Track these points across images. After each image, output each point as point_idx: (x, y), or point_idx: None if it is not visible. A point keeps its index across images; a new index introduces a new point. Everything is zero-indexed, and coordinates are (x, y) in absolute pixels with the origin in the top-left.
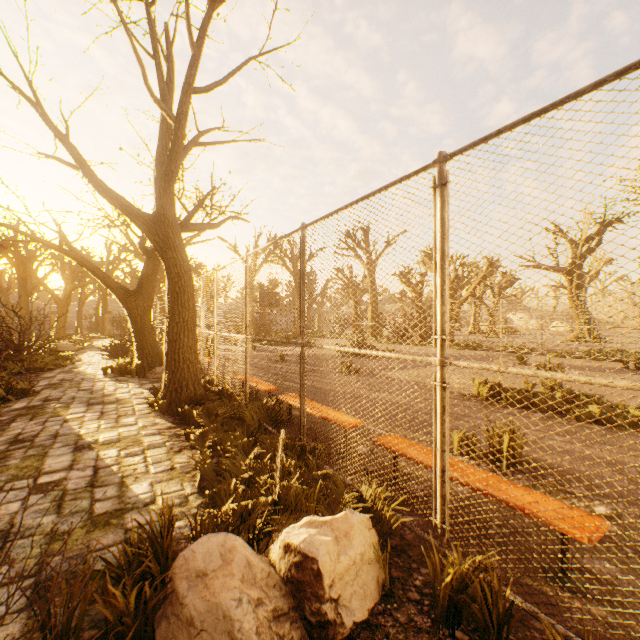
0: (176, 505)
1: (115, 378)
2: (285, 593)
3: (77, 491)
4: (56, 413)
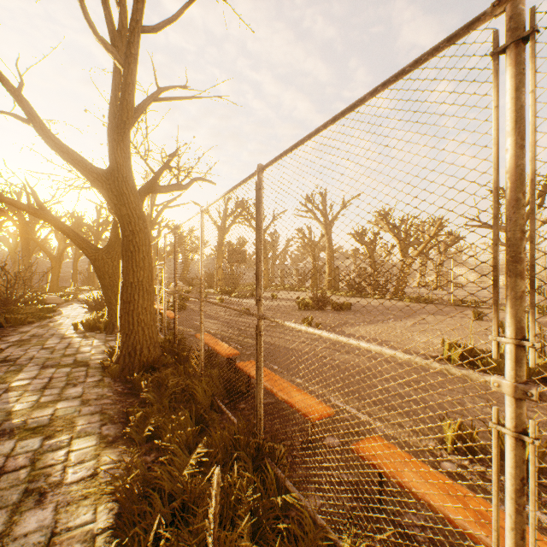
0: None
1: (83, 334)
2: None
3: None
4: (3, 378)
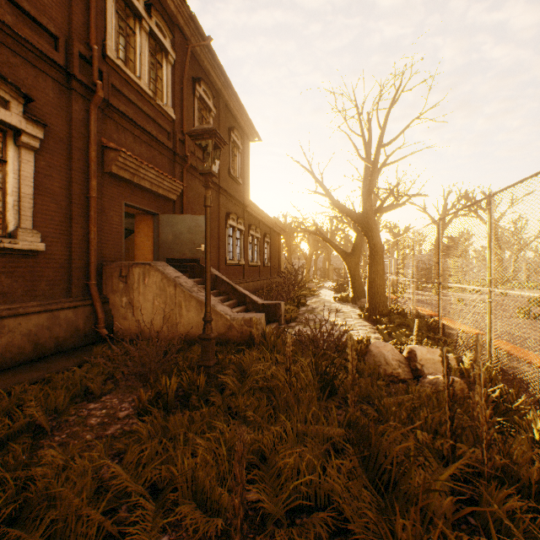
0: None
1: (340, 303)
2: (404, 360)
3: (335, 335)
4: (318, 313)
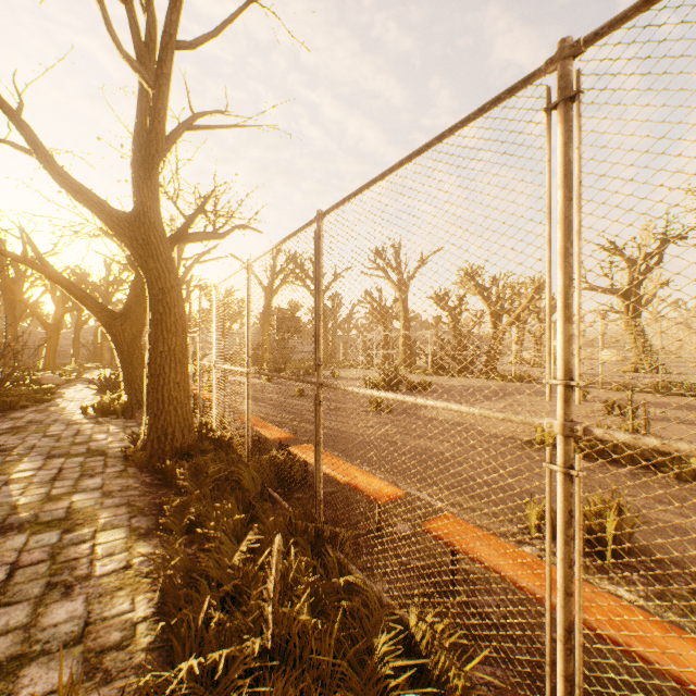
0: (112, 645)
1: (95, 419)
2: None
3: None
4: None
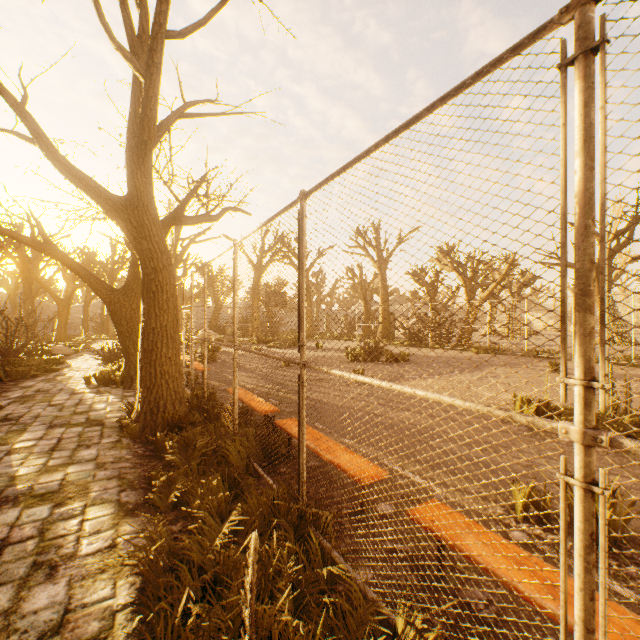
0: (89, 638)
1: (97, 389)
2: None
3: None
4: (4, 439)
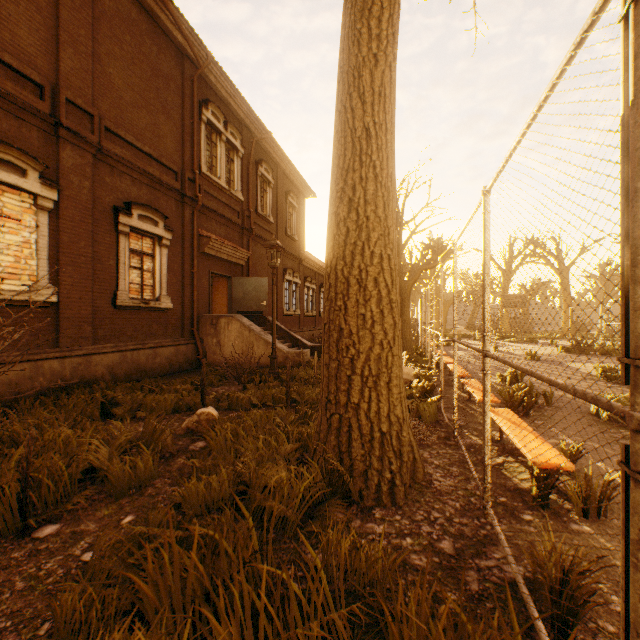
0: None
1: None
2: None
3: None
4: None
